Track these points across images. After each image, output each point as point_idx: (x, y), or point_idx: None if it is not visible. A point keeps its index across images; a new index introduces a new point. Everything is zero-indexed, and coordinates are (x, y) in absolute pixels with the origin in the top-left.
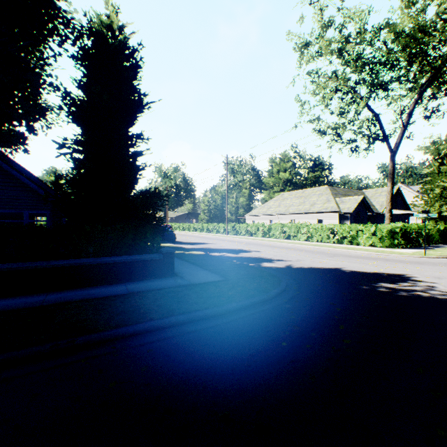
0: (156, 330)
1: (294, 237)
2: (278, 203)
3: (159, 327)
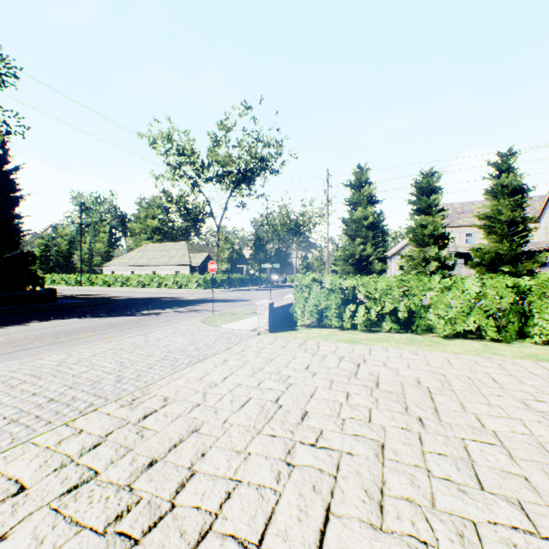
0: (67, 309)
1: (149, 286)
2: (142, 254)
3: (68, 308)
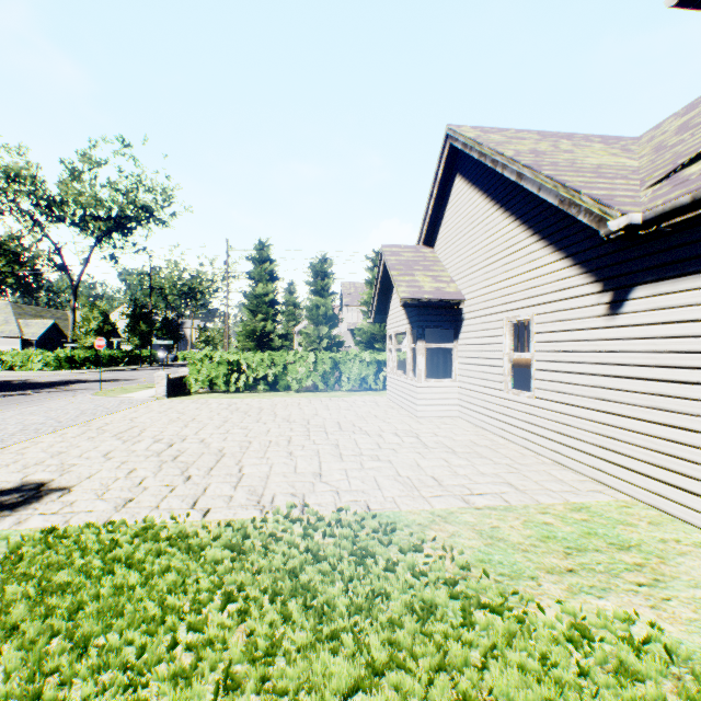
0: None
1: None
2: None
3: None
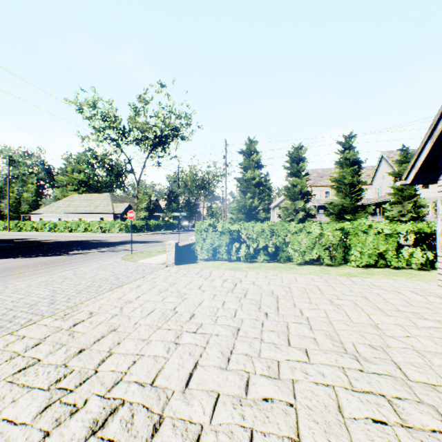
0: None
1: (76, 230)
2: (68, 204)
3: None
